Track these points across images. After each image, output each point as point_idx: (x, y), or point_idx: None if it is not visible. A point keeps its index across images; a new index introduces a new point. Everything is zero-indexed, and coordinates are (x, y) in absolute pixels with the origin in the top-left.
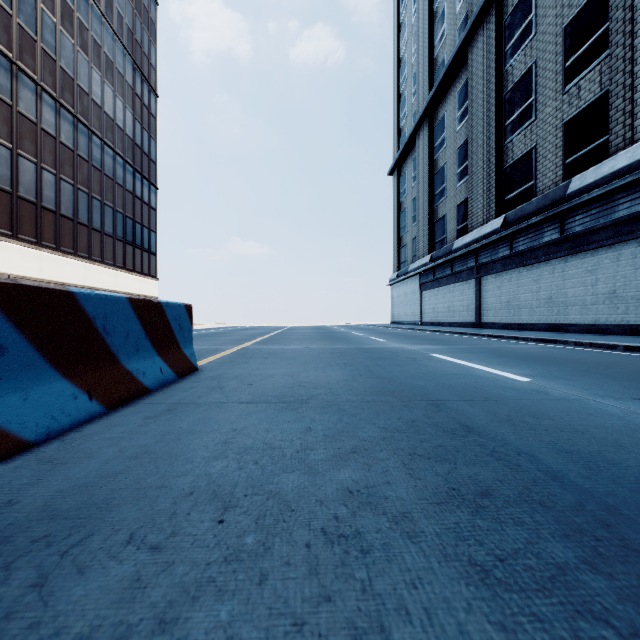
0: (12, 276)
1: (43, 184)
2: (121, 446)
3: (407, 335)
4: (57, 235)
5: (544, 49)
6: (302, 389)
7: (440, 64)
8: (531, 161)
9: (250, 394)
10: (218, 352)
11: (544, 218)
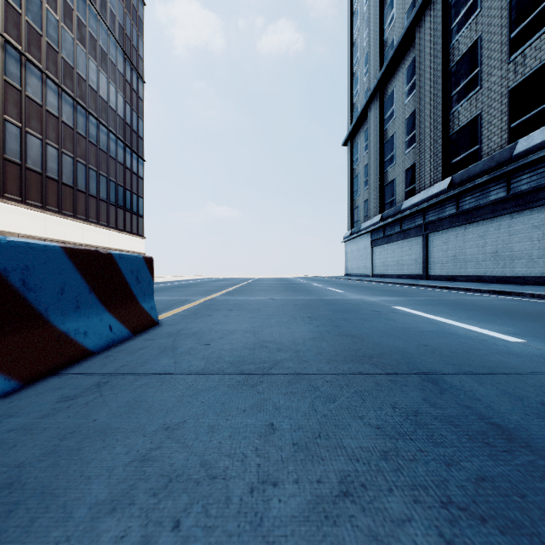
0: (21, 235)
1: (47, 157)
2: None
3: (363, 286)
4: (59, 200)
5: (489, 23)
6: (264, 352)
7: (389, 45)
8: (476, 127)
9: (204, 359)
10: (186, 303)
11: (491, 178)
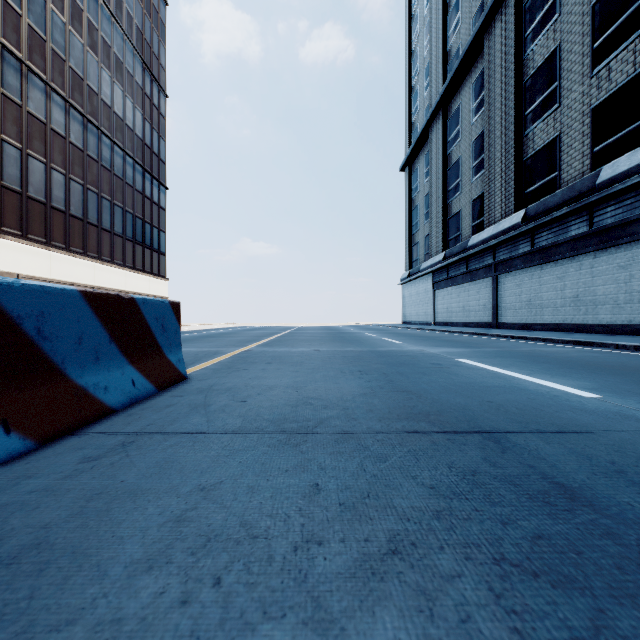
0: (21, 276)
1: (53, 184)
2: (7, 527)
3: (422, 336)
4: (67, 235)
5: (569, 31)
6: (308, 409)
7: (454, 55)
8: (554, 151)
9: (240, 417)
10: (217, 355)
11: (570, 210)
